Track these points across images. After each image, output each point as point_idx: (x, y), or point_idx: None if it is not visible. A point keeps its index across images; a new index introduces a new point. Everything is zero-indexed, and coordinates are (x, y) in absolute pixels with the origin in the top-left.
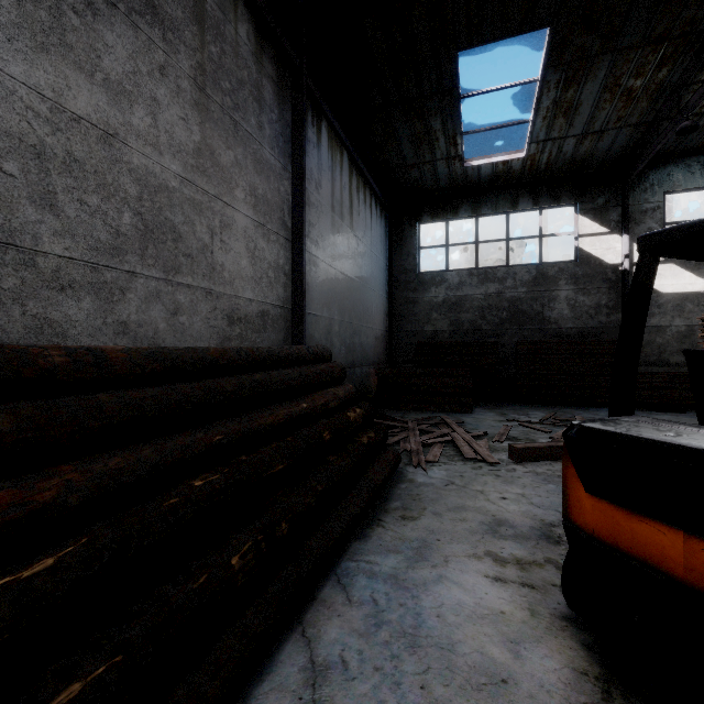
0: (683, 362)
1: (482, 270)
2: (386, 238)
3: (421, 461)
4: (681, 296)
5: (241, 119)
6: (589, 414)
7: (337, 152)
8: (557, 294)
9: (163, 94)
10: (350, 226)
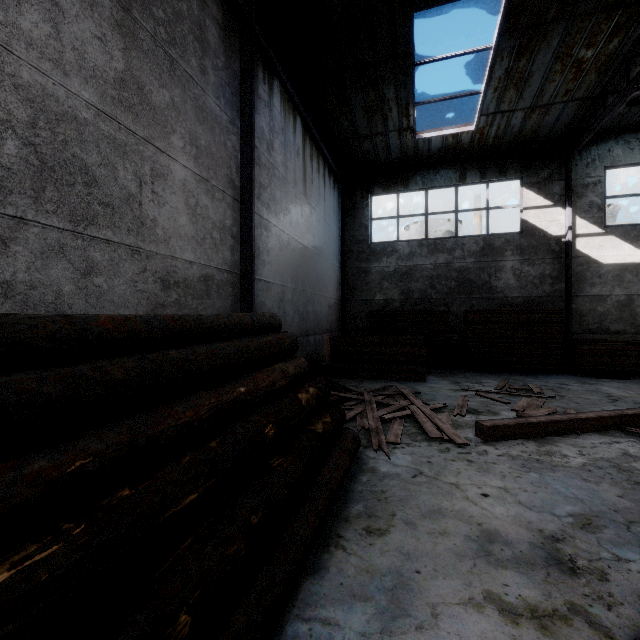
0: (623, 330)
1: (431, 240)
2: (339, 209)
3: (382, 443)
4: (621, 267)
5: (179, 57)
6: (539, 381)
7: (290, 115)
8: (503, 264)
9: (69, 0)
10: (303, 193)
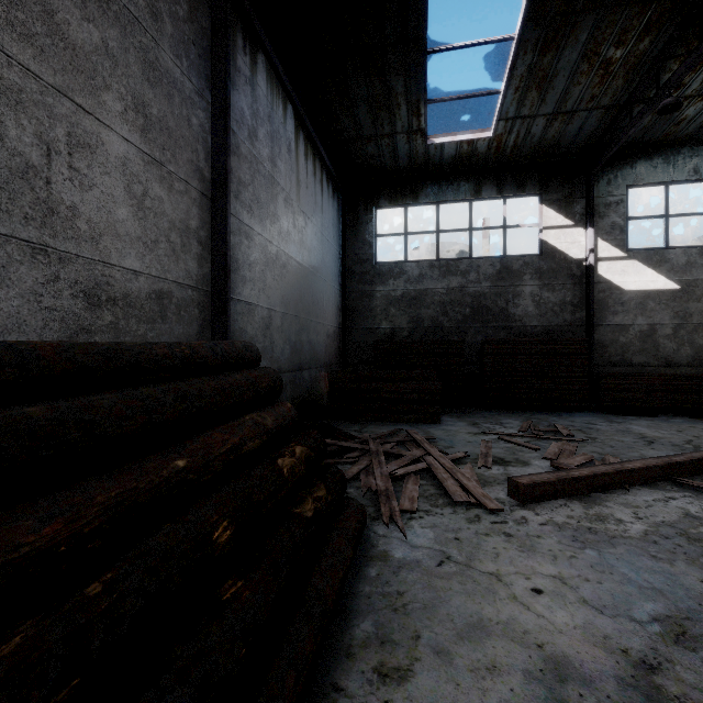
0: (645, 362)
1: (444, 261)
2: (339, 222)
3: (395, 512)
4: (643, 294)
5: None
6: (565, 420)
7: (279, 101)
8: (521, 289)
9: None
10: (296, 198)
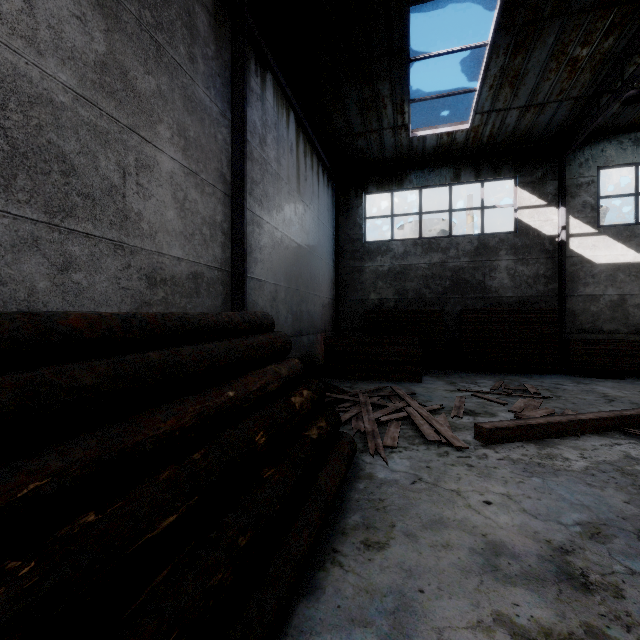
0: (615, 329)
1: (426, 240)
2: (333, 207)
3: (379, 447)
4: (613, 266)
5: (166, 43)
6: (535, 381)
7: (283, 110)
8: (497, 264)
9: None
10: (297, 190)
